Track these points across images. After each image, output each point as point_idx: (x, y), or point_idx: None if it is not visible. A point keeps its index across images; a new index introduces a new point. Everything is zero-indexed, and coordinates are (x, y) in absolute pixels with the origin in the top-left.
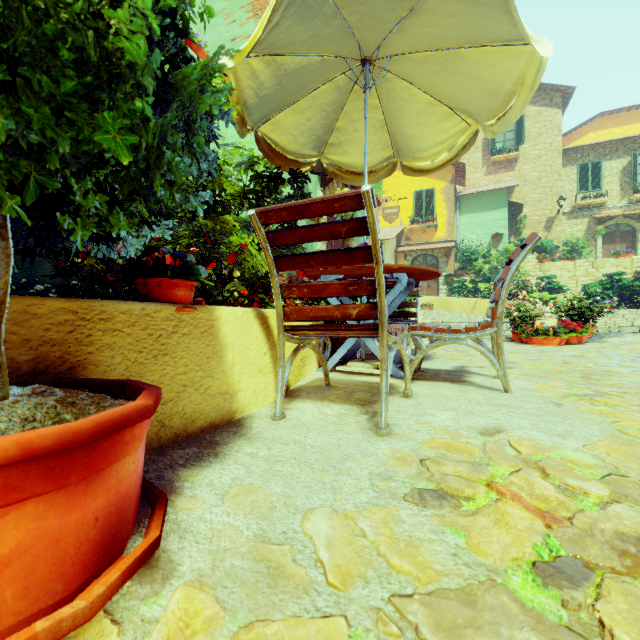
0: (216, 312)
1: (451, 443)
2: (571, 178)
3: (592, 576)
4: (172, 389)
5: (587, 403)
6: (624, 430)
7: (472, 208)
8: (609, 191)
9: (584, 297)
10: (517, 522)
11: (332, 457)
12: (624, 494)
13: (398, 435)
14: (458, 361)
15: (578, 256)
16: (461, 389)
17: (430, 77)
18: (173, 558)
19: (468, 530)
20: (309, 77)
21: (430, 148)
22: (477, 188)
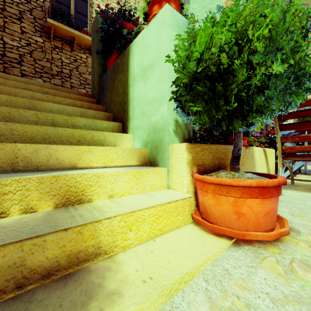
0: (253, 149)
1: None
2: None
3: None
4: None
5: None
6: None
7: None
8: None
9: None
10: None
11: None
12: None
13: None
14: None
15: None
16: None
17: None
18: (294, 228)
19: None
20: None
21: None
22: None
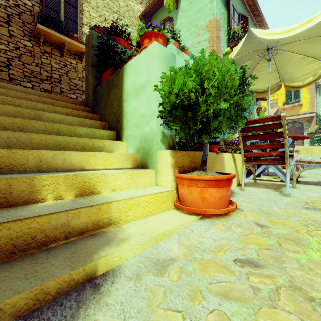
0: (223, 155)
1: (317, 200)
2: None
3: None
4: None
5: None
6: None
7: None
8: None
9: None
10: None
11: (270, 199)
12: None
13: (294, 197)
14: (319, 178)
15: None
16: None
17: (303, 48)
18: (241, 208)
19: None
20: (242, 60)
21: (302, 76)
22: None
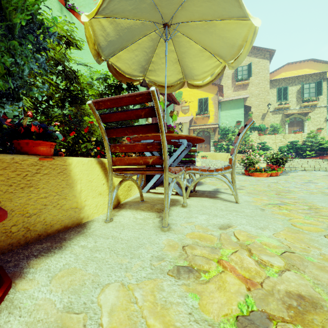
0: (69, 160)
1: (202, 235)
2: (274, 94)
3: (270, 325)
4: (36, 207)
5: (277, 208)
6: (294, 224)
7: (226, 108)
8: (291, 101)
9: (279, 153)
10: (231, 287)
11: (132, 246)
12: (292, 264)
13: (174, 230)
14: (216, 186)
15: (277, 132)
16: (214, 202)
17: (200, 36)
18: None
19: (201, 294)
20: (135, 32)
21: (201, 74)
22: (229, 98)
